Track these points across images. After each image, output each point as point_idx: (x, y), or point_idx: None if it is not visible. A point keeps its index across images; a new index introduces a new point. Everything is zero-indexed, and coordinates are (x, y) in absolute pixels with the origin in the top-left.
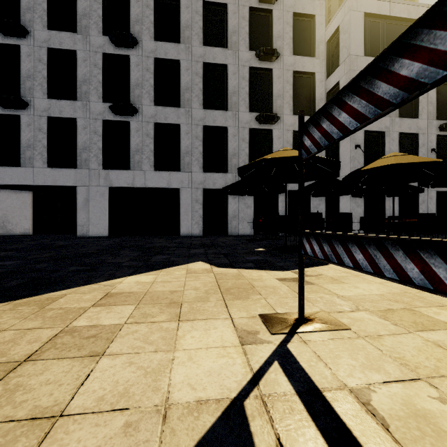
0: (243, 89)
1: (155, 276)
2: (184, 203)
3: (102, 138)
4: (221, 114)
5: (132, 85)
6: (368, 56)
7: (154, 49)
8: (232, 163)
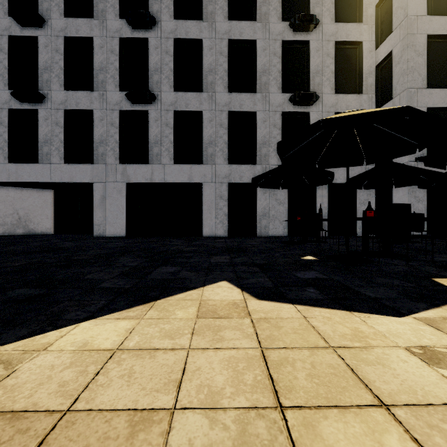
0: (274, 67)
1: (132, 323)
2: (206, 200)
3: (119, 130)
4: (249, 97)
5: (150, 70)
6: (432, 16)
7: (174, 29)
8: (261, 152)
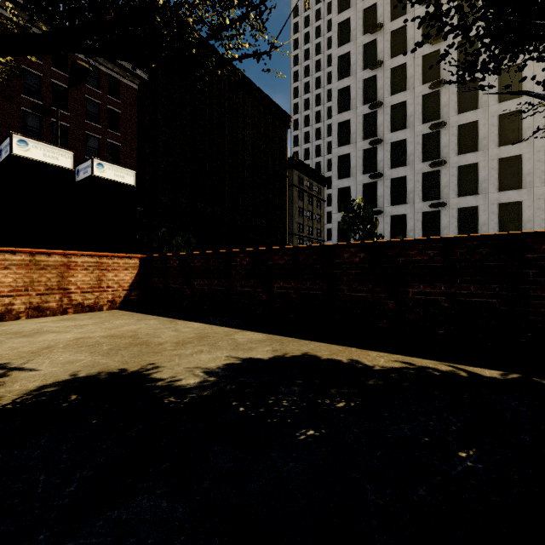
0: (538, 169)
1: None
2: None
3: (421, 223)
4: (515, 192)
5: (441, 187)
6: None
7: (457, 161)
8: (526, 227)
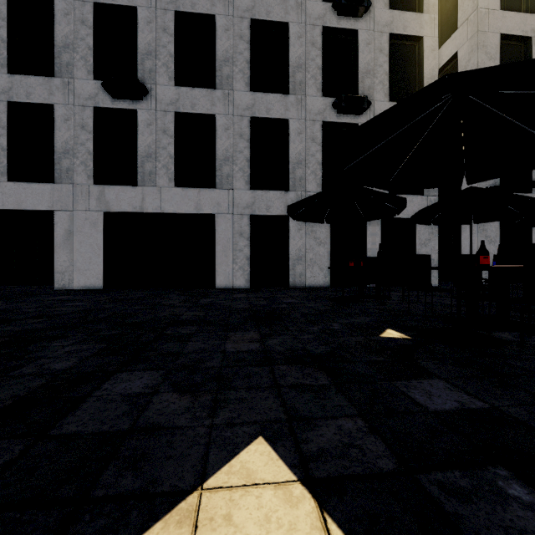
0: (312, 61)
1: None
2: (221, 238)
3: (93, 136)
4: (279, 99)
5: (140, 53)
6: (505, 11)
7: None
8: (295, 175)
